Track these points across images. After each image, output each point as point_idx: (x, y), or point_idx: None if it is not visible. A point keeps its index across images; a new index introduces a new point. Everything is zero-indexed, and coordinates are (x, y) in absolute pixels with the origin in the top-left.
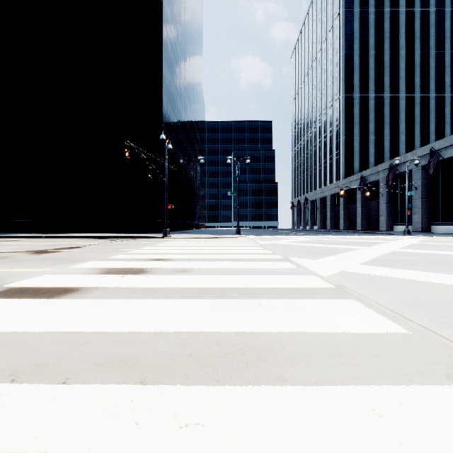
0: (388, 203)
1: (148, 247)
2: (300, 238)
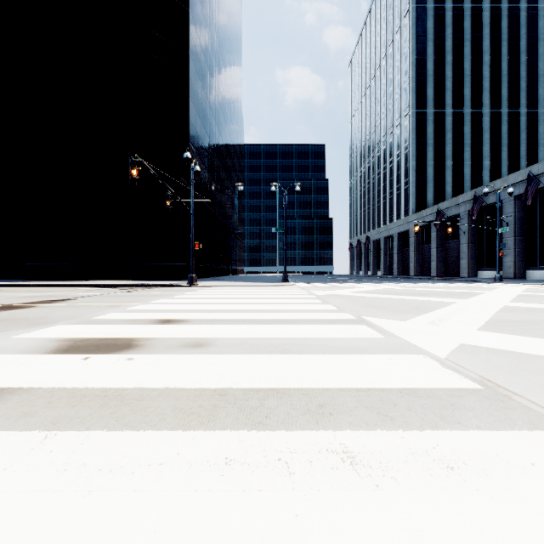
0: (471, 243)
1: (162, 300)
2: (366, 287)
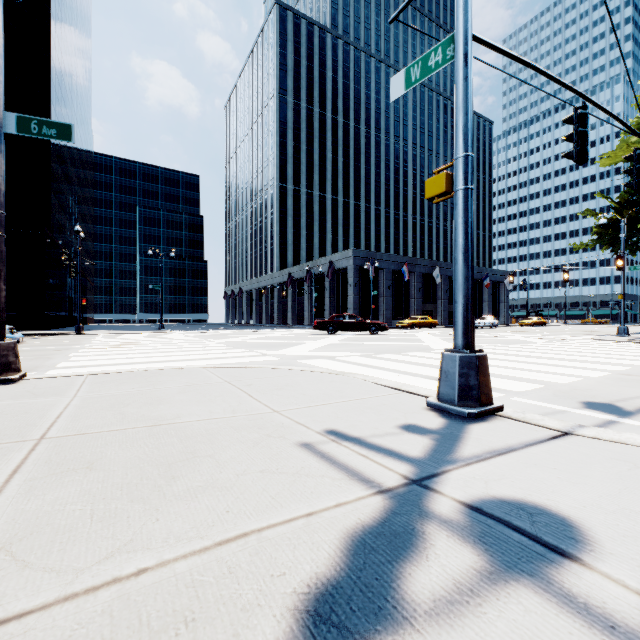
0: (311, 300)
1: (97, 339)
2: (223, 332)
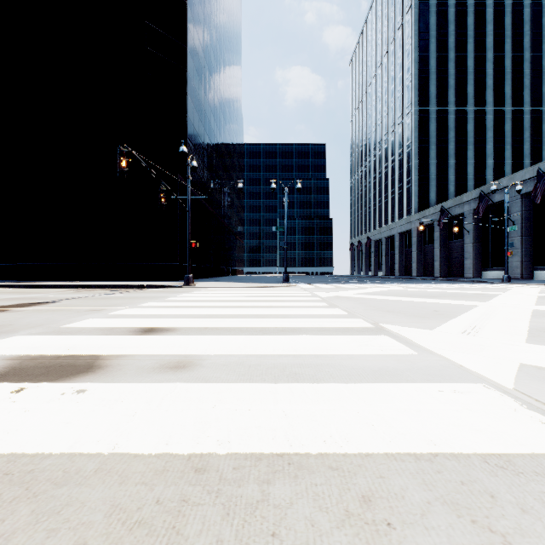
0: (476, 242)
1: (152, 303)
2: (371, 288)
